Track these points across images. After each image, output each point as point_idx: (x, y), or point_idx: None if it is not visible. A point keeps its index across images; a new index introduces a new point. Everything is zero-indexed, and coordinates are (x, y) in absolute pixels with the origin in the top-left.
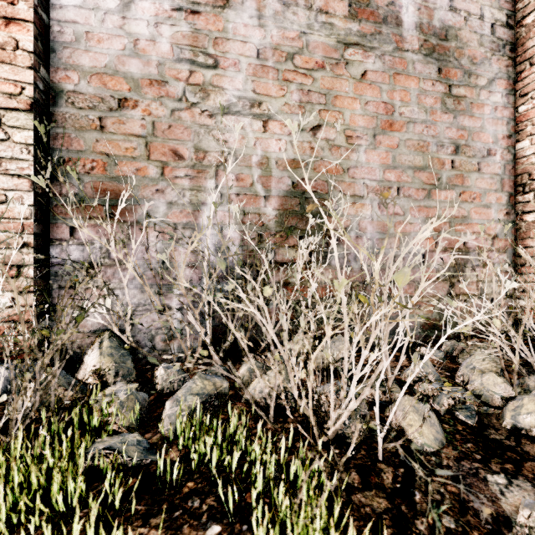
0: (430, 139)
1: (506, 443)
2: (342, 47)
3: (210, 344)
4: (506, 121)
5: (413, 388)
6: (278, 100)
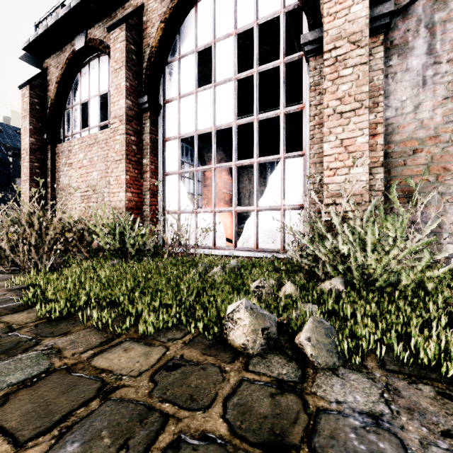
0: None
1: None
2: None
3: None
4: None
5: None
6: None
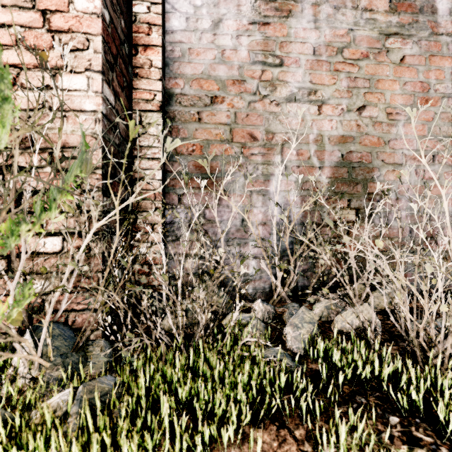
0: None
1: None
2: (383, 37)
3: (280, 286)
4: None
5: None
6: (330, 88)
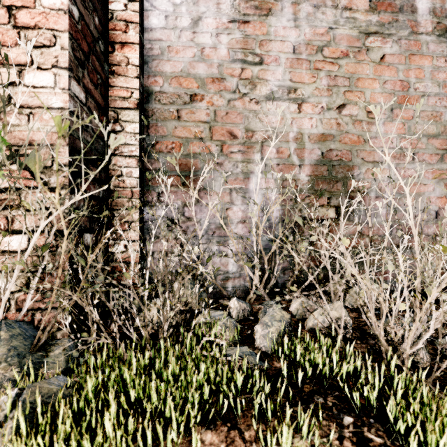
0: (442, 109)
1: None
2: (363, 36)
3: (259, 284)
4: None
5: None
6: (310, 86)
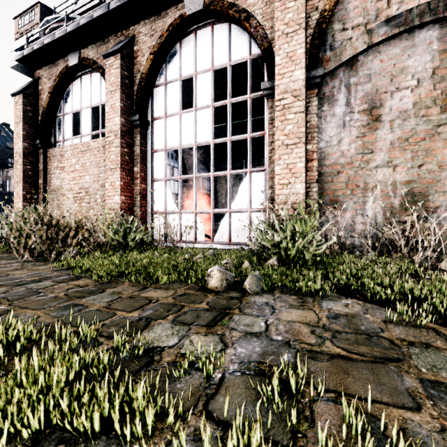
0: None
1: None
2: (436, 127)
3: (370, 249)
4: None
5: None
6: (400, 158)
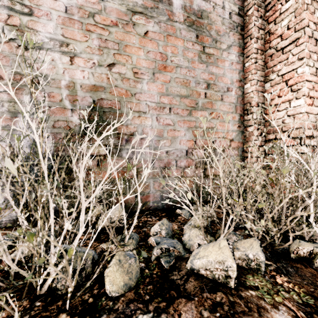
0: (191, 78)
1: (177, 282)
2: (130, 13)
3: (21, 214)
4: (238, 71)
5: (147, 240)
6: (82, 44)
